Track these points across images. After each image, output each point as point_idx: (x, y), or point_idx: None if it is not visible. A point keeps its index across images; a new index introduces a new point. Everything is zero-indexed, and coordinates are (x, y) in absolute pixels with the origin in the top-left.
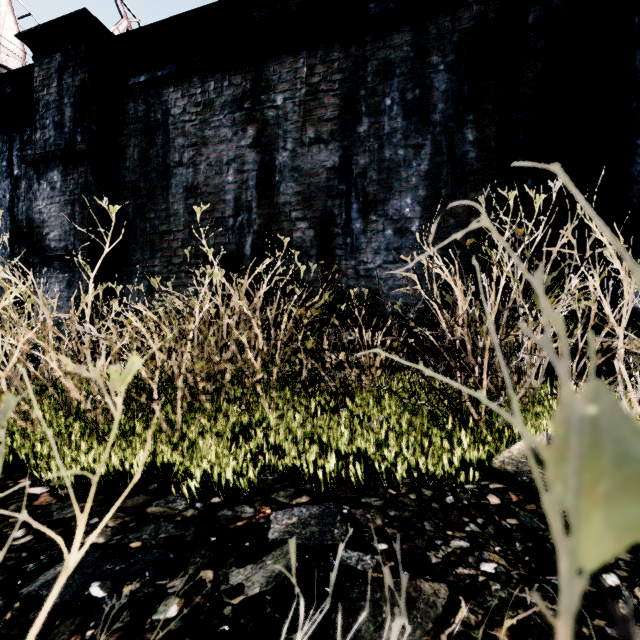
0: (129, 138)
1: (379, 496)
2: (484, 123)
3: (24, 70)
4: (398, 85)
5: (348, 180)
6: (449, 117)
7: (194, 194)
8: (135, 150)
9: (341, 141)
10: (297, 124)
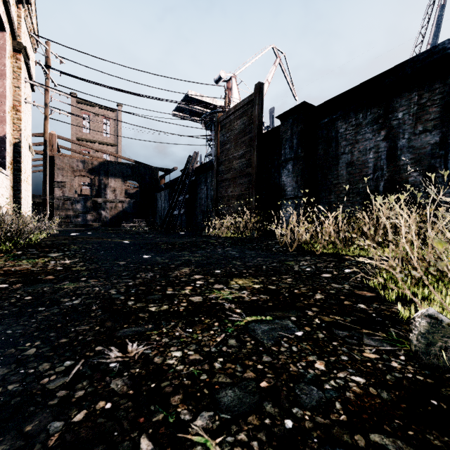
0: (318, 146)
1: None
2: None
3: (275, 128)
4: None
5: (445, 148)
6: None
7: (351, 165)
8: (321, 150)
9: (440, 129)
10: (411, 125)
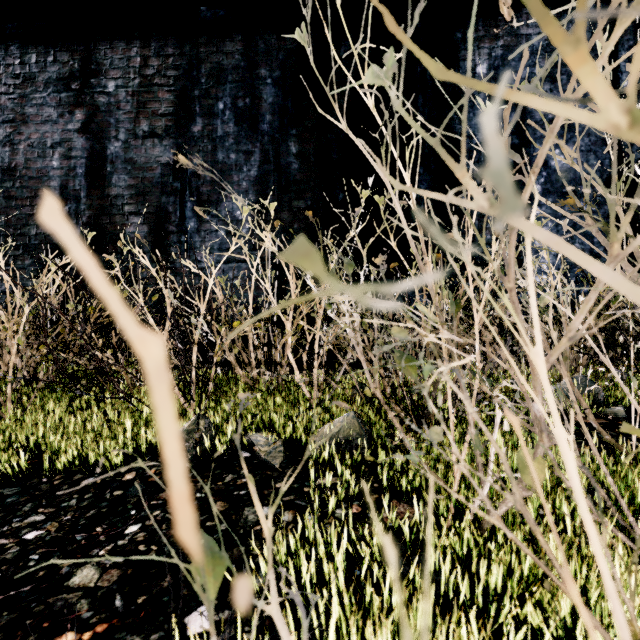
0: None
1: (24, 485)
2: (305, 138)
3: None
4: (230, 91)
5: (183, 178)
6: (276, 129)
7: (12, 176)
8: None
9: (176, 138)
10: (130, 115)
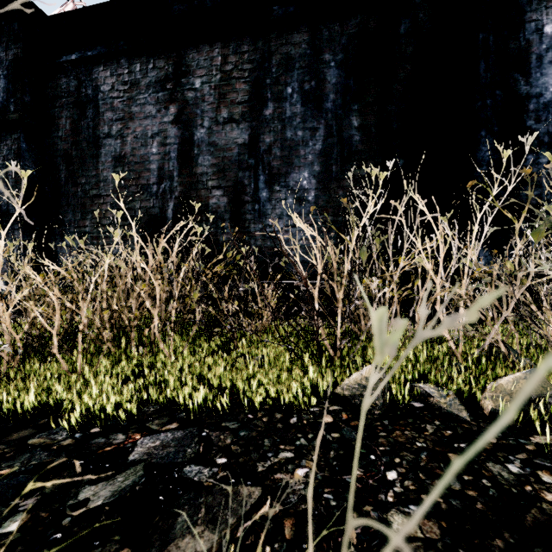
0: (62, 110)
1: (238, 420)
2: (366, 112)
3: None
4: (297, 77)
5: (256, 155)
6: (339, 106)
7: (122, 163)
8: (67, 121)
9: (250, 122)
10: (213, 105)
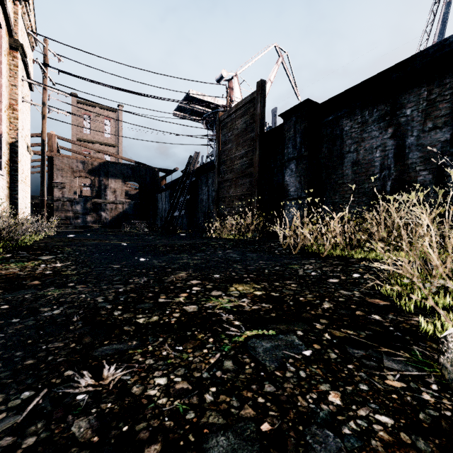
0: (322, 144)
1: None
2: None
3: (278, 126)
4: None
5: None
6: None
7: (356, 165)
8: (325, 149)
9: (451, 126)
10: (420, 122)
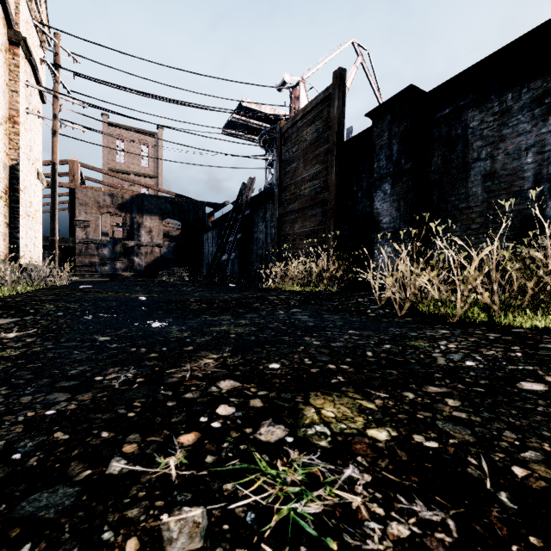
0: (433, 152)
1: None
2: None
3: (364, 132)
4: None
5: None
6: None
7: (491, 178)
8: (438, 158)
9: None
10: None
